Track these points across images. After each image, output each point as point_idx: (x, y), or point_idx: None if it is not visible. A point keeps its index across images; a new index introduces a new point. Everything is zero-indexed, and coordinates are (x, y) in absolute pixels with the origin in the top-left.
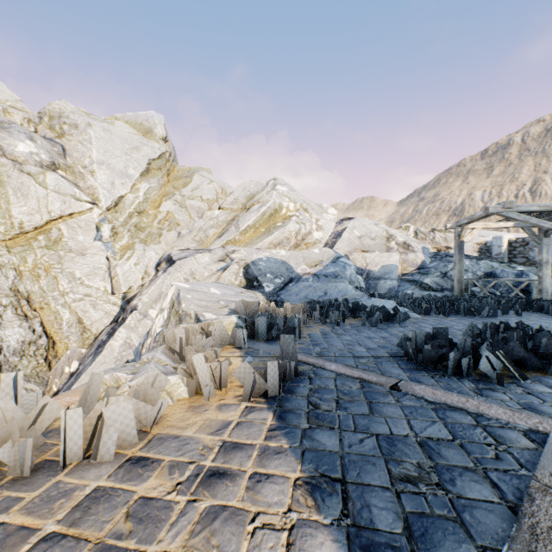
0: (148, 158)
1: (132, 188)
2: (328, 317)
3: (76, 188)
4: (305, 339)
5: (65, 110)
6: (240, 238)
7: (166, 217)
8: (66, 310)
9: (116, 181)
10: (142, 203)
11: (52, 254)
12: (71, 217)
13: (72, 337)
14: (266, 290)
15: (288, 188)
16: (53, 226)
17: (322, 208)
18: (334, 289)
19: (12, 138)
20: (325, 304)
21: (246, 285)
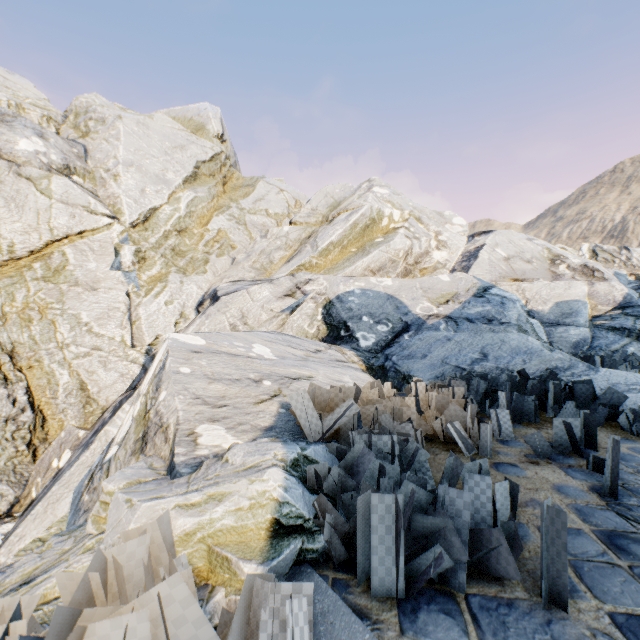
0: (196, 159)
1: (170, 197)
2: (520, 420)
3: (91, 197)
4: (584, 608)
5: (93, 103)
6: (318, 262)
7: (215, 237)
8: (65, 371)
9: (148, 188)
10: (184, 218)
11: (50, 289)
12: (81, 237)
13: (69, 411)
14: (363, 344)
15: (390, 190)
16: (56, 249)
17: (442, 217)
18: (500, 346)
19: (12, 133)
20: (503, 384)
21: (327, 336)
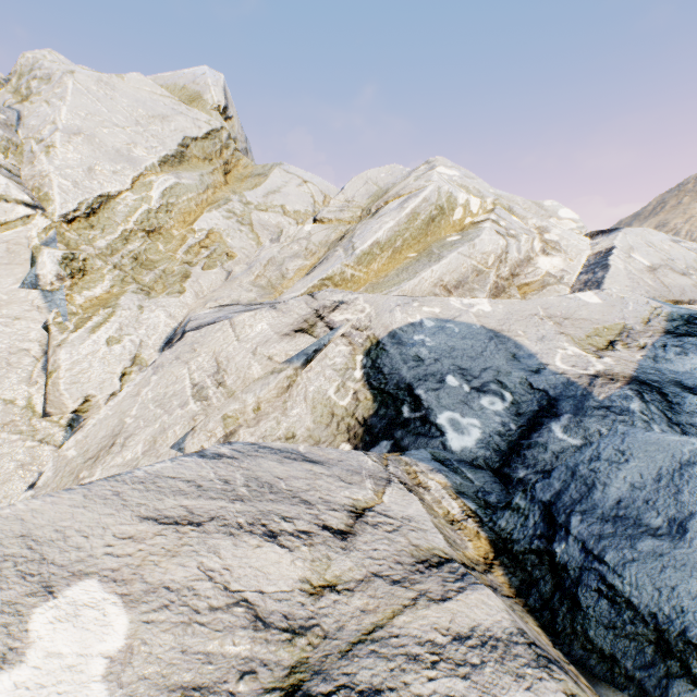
0: (183, 135)
1: (135, 181)
2: None
3: (2, 175)
4: None
5: (41, 58)
6: (355, 273)
7: (203, 241)
8: None
9: (100, 166)
10: (156, 212)
11: None
12: None
13: None
14: (455, 444)
15: (460, 172)
16: None
17: (542, 208)
18: None
19: None
20: None
21: (373, 415)
